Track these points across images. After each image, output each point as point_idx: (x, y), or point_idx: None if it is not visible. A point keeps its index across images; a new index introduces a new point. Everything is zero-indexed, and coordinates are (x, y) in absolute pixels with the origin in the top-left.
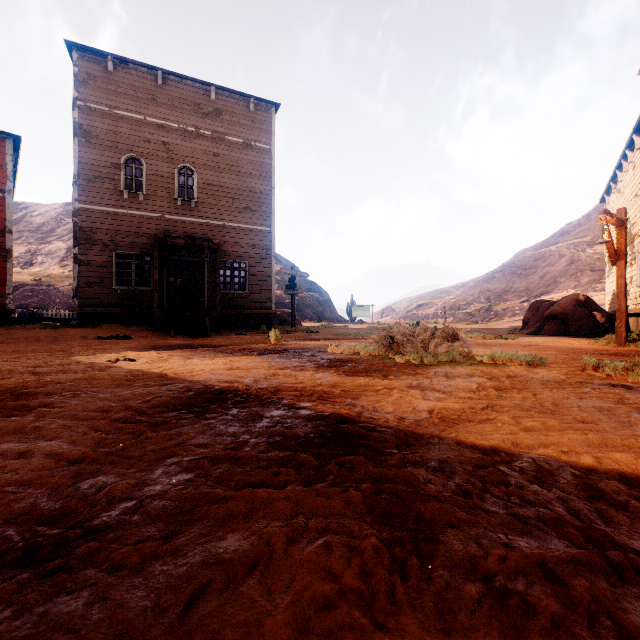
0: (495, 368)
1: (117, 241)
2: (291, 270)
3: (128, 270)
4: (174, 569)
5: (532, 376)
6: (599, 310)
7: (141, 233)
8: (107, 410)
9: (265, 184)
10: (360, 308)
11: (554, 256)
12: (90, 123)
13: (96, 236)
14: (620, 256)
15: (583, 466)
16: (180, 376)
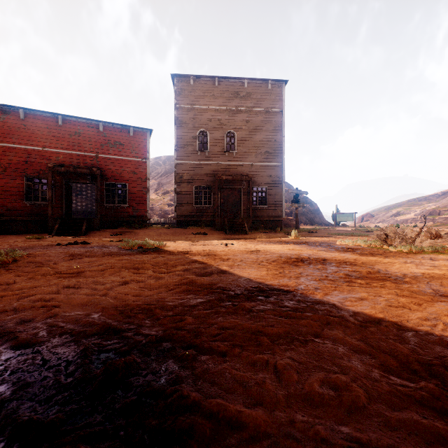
0: None
1: (194, 179)
2: (295, 190)
3: (200, 195)
4: (338, 297)
5: None
6: None
7: (206, 174)
8: (255, 262)
9: (278, 135)
10: (344, 215)
11: None
12: (182, 116)
13: (185, 178)
14: None
15: None
16: (268, 251)
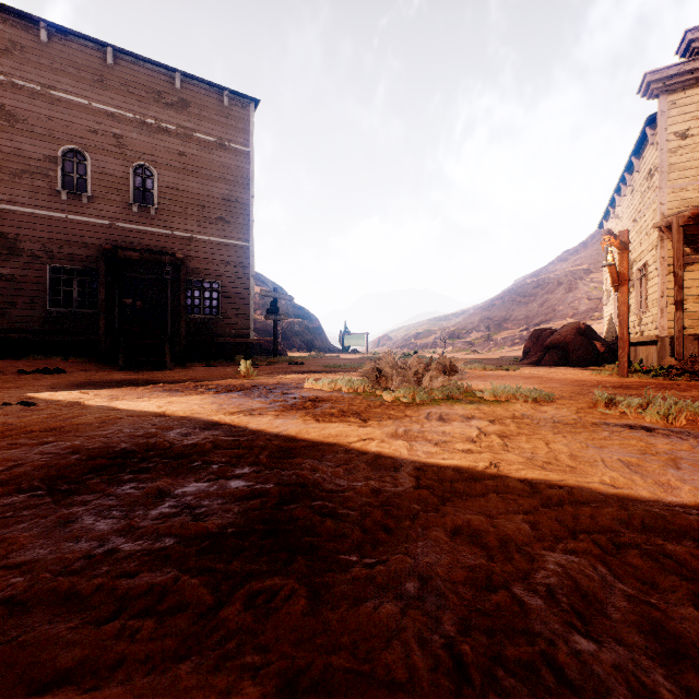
0: (498, 406)
1: (52, 252)
2: (273, 292)
3: (67, 288)
4: None
5: (540, 416)
6: (599, 339)
7: (85, 243)
8: None
9: (242, 192)
10: (354, 336)
11: (553, 284)
12: (15, 103)
13: (24, 245)
14: (623, 281)
15: (636, 575)
16: (78, 428)
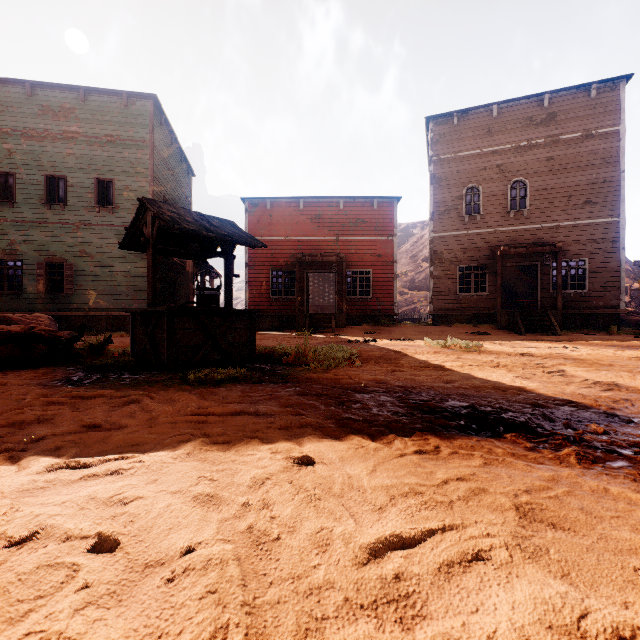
0: None
1: (459, 257)
2: None
3: (467, 279)
4: None
5: None
6: None
7: (478, 248)
8: None
9: (610, 171)
10: None
11: None
12: (440, 171)
13: (444, 256)
14: None
15: None
16: None
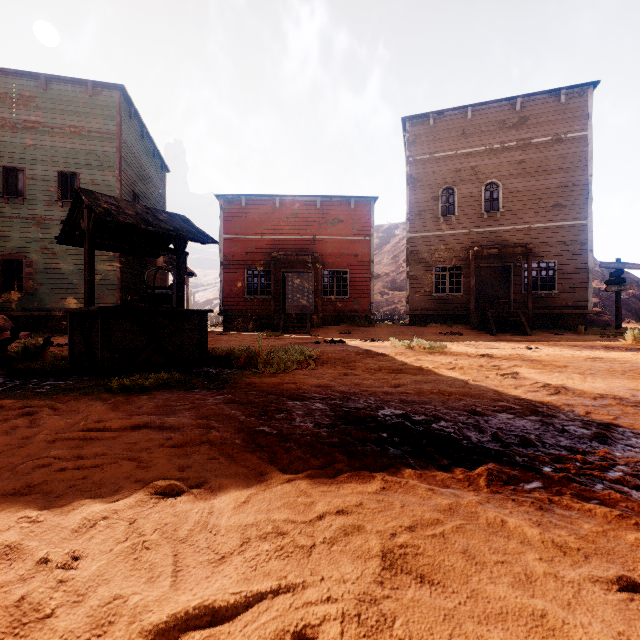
0: None
1: (435, 258)
2: (615, 263)
3: (443, 280)
4: None
5: None
6: None
7: (453, 248)
8: (613, 371)
9: (578, 174)
10: None
11: None
12: (416, 172)
13: (420, 256)
14: None
15: None
16: (618, 360)
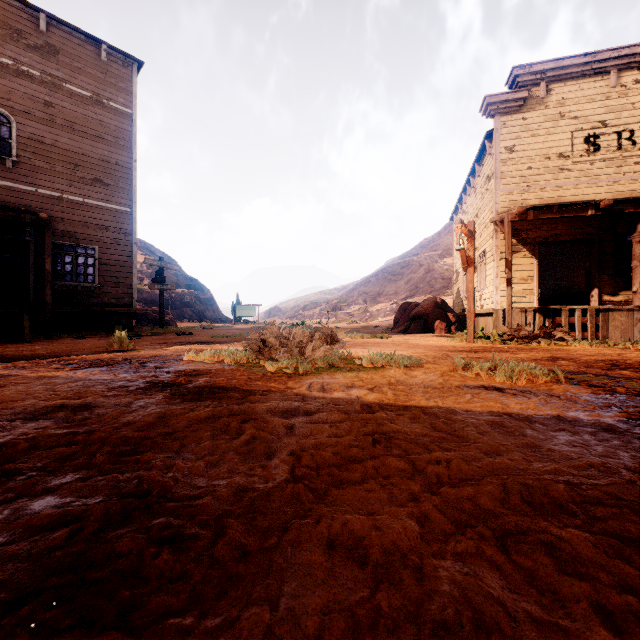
0: (375, 373)
1: None
2: (159, 261)
3: None
4: None
5: (413, 382)
6: (451, 311)
7: None
8: None
9: (123, 154)
10: (246, 307)
11: (416, 265)
12: None
13: None
14: (470, 263)
15: (534, 580)
16: None
